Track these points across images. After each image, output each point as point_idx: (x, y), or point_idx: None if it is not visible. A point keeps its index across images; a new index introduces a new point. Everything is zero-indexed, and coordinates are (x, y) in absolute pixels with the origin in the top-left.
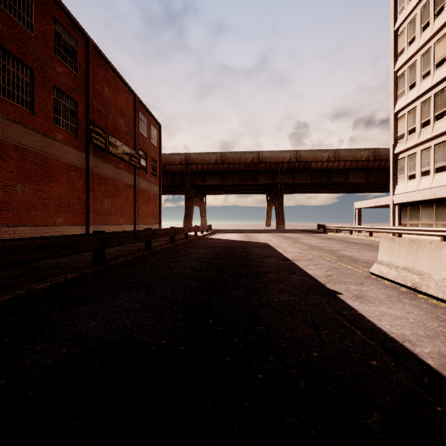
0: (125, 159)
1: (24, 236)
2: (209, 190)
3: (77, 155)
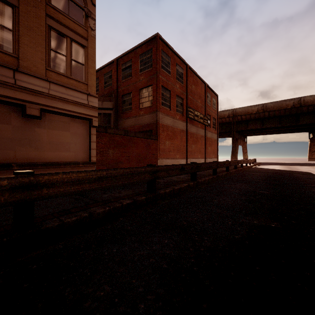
0: (201, 122)
1: (168, 163)
2: (250, 133)
3: (183, 124)
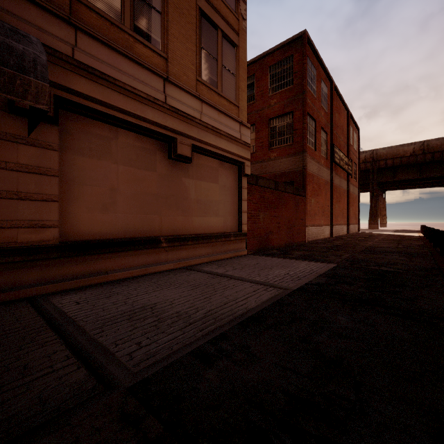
0: (346, 169)
1: (313, 233)
2: (393, 186)
3: (327, 173)
